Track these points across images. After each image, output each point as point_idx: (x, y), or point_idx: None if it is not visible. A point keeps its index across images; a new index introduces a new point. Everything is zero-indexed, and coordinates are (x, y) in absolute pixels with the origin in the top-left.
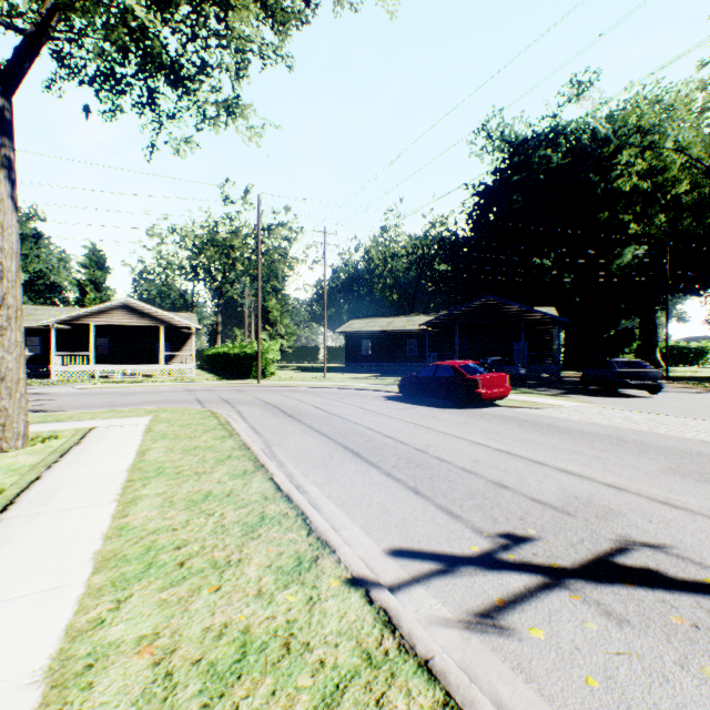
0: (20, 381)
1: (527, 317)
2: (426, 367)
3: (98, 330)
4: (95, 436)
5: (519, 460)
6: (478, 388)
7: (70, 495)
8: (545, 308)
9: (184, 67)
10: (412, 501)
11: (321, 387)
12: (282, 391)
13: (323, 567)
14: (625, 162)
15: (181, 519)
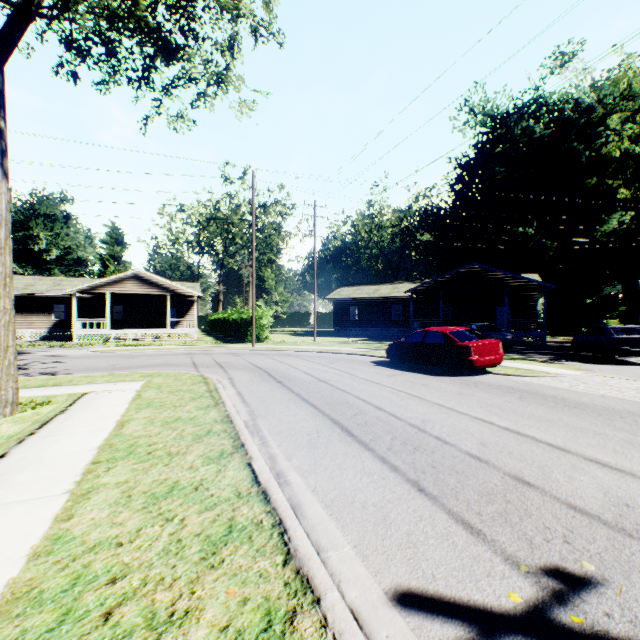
0: (9, 348)
1: (512, 284)
2: (414, 333)
3: (113, 298)
4: (84, 403)
5: (534, 444)
6: (470, 355)
7: (23, 481)
8: (528, 275)
9: (172, 32)
10: (415, 504)
11: (310, 351)
12: (274, 354)
13: (301, 636)
14: (609, 130)
15: (131, 527)
